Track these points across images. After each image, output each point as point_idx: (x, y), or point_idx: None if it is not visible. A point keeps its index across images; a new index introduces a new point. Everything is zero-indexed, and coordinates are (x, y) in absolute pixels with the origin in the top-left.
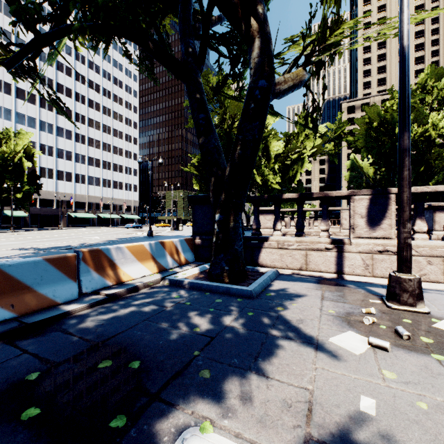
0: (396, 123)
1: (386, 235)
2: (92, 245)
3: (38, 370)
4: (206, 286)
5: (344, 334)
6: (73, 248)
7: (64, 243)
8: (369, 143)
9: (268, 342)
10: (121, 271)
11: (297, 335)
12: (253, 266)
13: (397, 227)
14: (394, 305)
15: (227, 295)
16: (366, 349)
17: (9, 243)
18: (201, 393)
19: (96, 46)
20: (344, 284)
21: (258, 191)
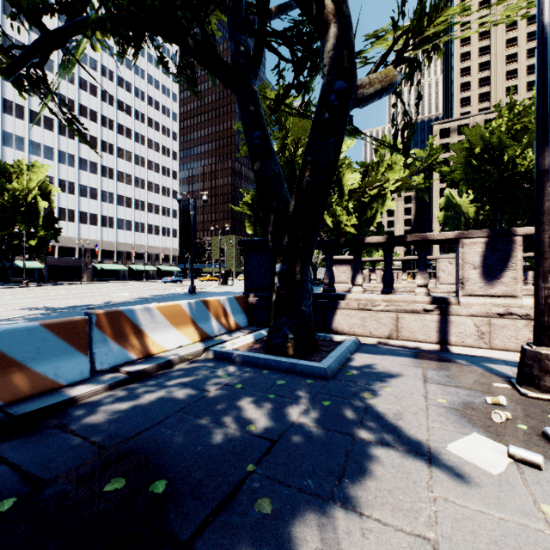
0: (505, 149)
1: (508, 292)
2: (119, 304)
3: (15, 493)
4: (263, 360)
5: (467, 438)
6: (94, 308)
7: (85, 302)
8: (469, 174)
9: (355, 450)
10: (150, 340)
11: (397, 439)
12: (325, 333)
13: (535, 281)
14: (531, 392)
15: (292, 375)
16: (506, 464)
17: (17, 301)
18: (258, 542)
19: (122, 51)
20: (451, 358)
21: (327, 236)
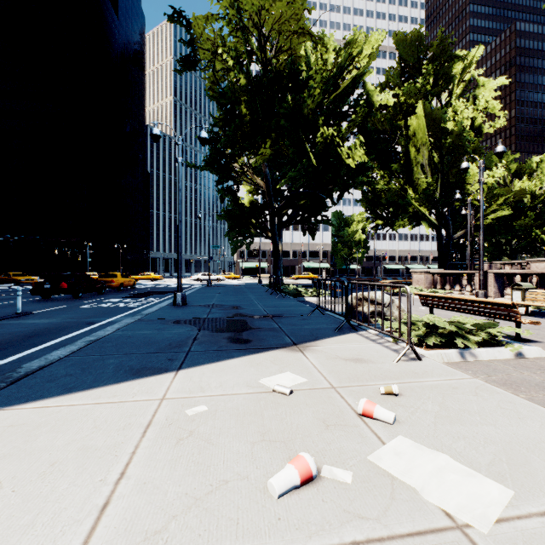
0: None
1: None
2: None
3: None
4: None
5: None
6: None
7: None
8: None
9: None
10: None
11: None
12: None
13: None
14: None
15: None
16: None
17: None
18: None
19: None
20: None
21: None
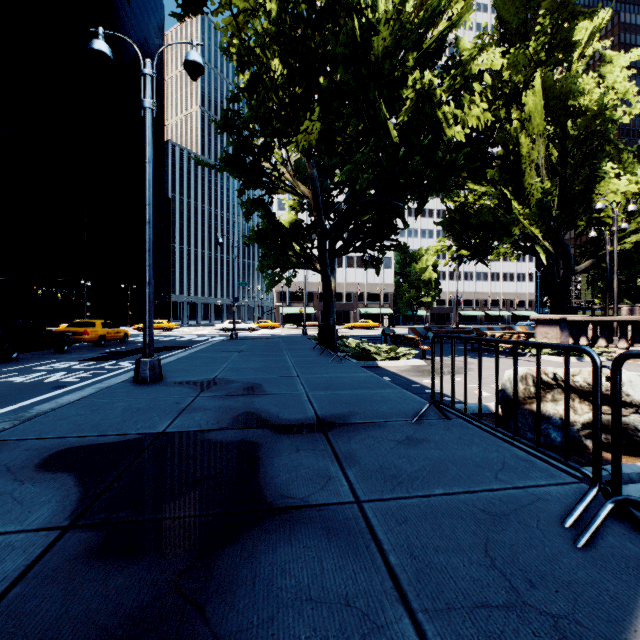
0: None
1: None
2: None
3: None
4: None
5: None
6: None
7: None
8: None
9: None
10: None
11: None
12: None
13: None
14: None
15: None
16: None
17: None
18: None
19: None
20: None
21: None
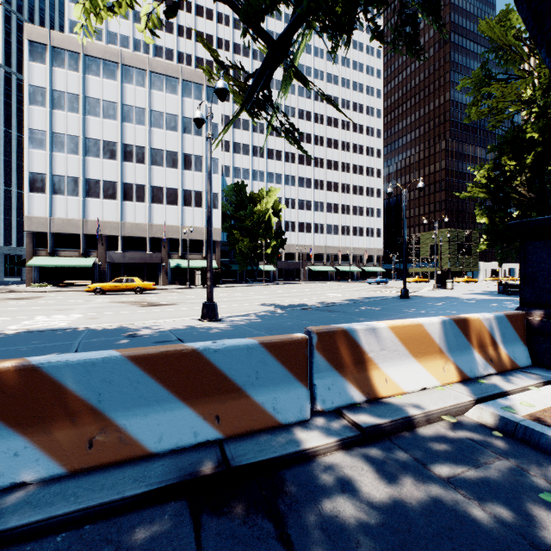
0: None
1: None
2: (331, 306)
3: None
4: None
5: None
6: (310, 309)
7: (303, 301)
8: None
9: None
10: (381, 374)
11: None
12: None
13: None
14: None
15: None
16: None
17: (258, 297)
18: None
19: (335, 45)
20: None
21: None
